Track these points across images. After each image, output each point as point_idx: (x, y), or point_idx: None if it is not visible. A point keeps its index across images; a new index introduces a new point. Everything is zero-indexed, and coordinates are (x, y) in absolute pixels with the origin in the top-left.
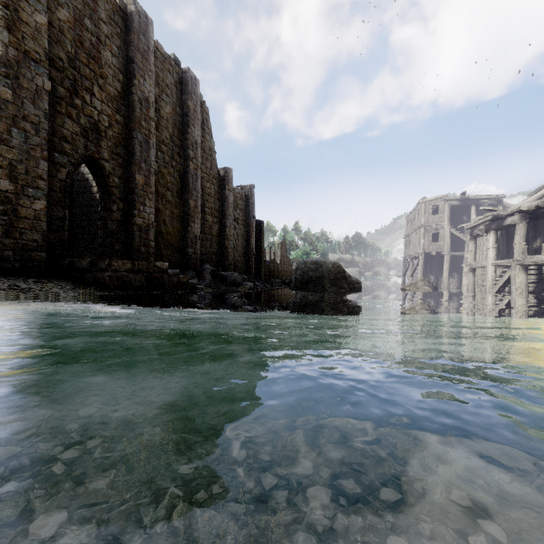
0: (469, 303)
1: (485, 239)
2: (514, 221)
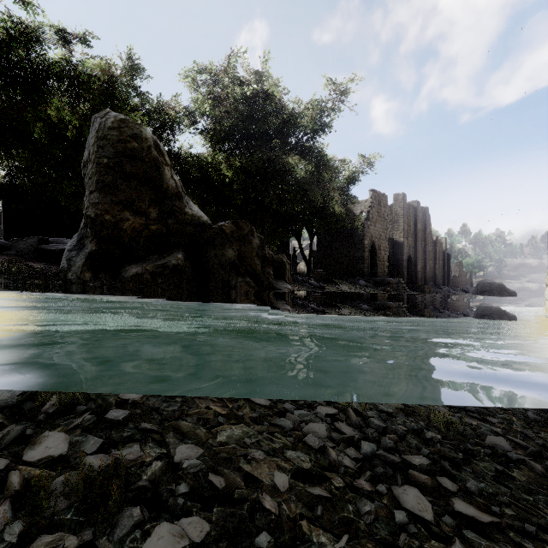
0: None
1: None
2: None
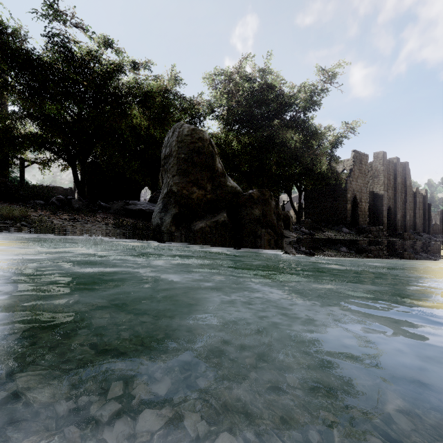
0: None
1: None
2: None
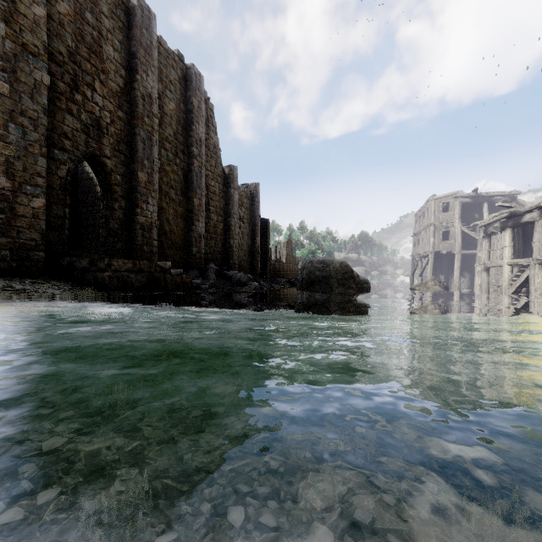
0: (483, 304)
1: (499, 237)
2: (533, 218)
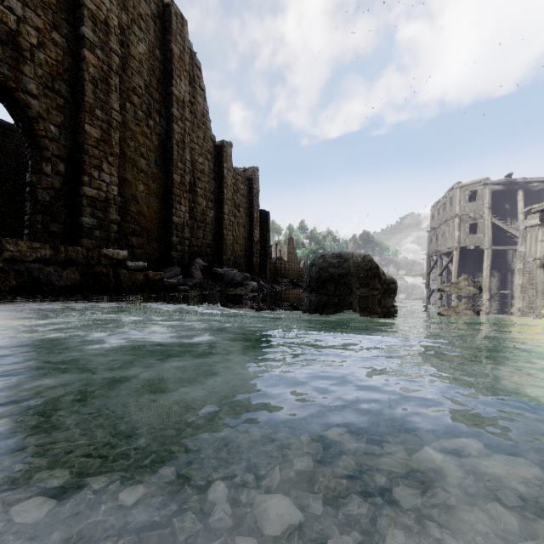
0: (541, 310)
1: None
2: None
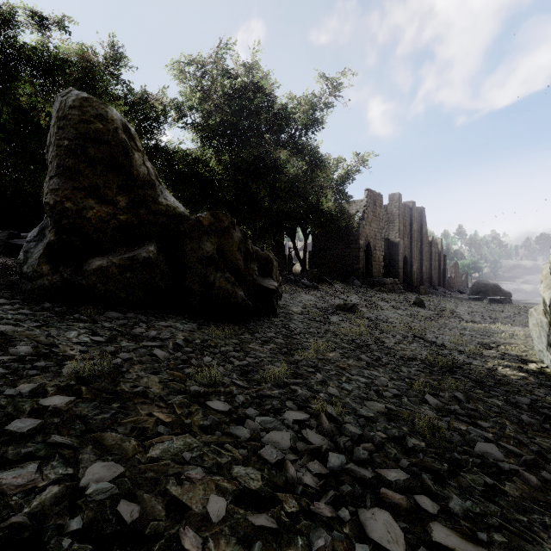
0: None
1: None
2: None
